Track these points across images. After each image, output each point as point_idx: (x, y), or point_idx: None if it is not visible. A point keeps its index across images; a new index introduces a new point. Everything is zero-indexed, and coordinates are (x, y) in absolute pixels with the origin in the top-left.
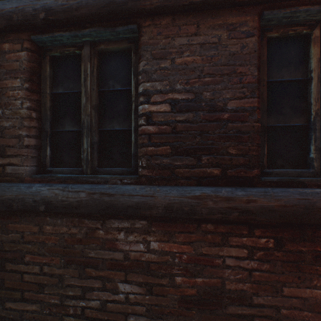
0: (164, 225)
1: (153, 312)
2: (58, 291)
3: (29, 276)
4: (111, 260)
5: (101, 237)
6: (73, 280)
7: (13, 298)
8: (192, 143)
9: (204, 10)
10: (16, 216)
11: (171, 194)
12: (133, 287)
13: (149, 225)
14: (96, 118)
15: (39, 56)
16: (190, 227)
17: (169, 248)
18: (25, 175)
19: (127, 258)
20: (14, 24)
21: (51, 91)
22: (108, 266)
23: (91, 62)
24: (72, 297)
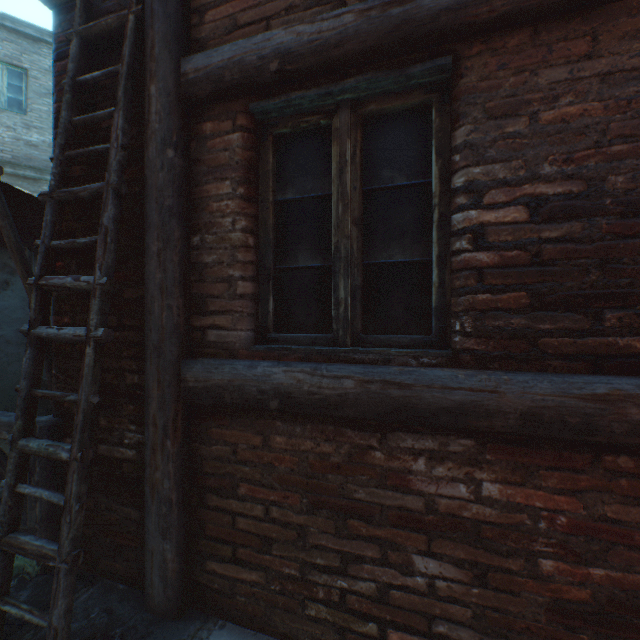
0: (512, 452)
1: (488, 622)
2: (297, 554)
3: (245, 520)
4: (397, 508)
5: (378, 464)
6: (325, 537)
7: (219, 555)
8: (580, 284)
9: (610, 2)
10: (223, 416)
11: (536, 390)
12: (444, 567)
13: (479, 449)
14: (359, 241)
15: (257, 138)
16: (574, 459)
17: (525, 497)
18: (239, 346)
19: (430, 509)
20: (224, 89)
21: (274, 197)
22: (391, 519)
23: (350, 138)
24: (323, 568)
